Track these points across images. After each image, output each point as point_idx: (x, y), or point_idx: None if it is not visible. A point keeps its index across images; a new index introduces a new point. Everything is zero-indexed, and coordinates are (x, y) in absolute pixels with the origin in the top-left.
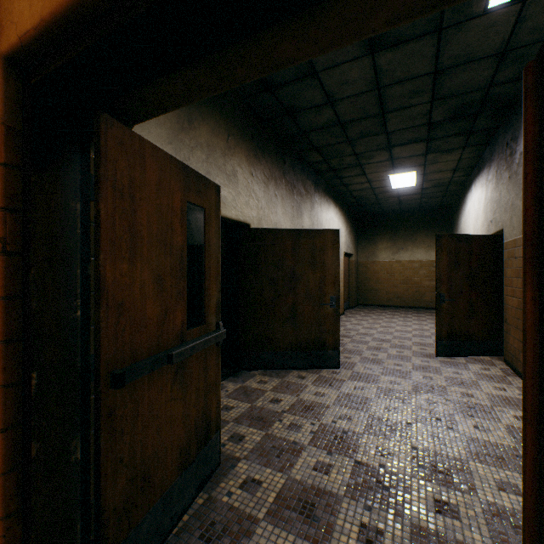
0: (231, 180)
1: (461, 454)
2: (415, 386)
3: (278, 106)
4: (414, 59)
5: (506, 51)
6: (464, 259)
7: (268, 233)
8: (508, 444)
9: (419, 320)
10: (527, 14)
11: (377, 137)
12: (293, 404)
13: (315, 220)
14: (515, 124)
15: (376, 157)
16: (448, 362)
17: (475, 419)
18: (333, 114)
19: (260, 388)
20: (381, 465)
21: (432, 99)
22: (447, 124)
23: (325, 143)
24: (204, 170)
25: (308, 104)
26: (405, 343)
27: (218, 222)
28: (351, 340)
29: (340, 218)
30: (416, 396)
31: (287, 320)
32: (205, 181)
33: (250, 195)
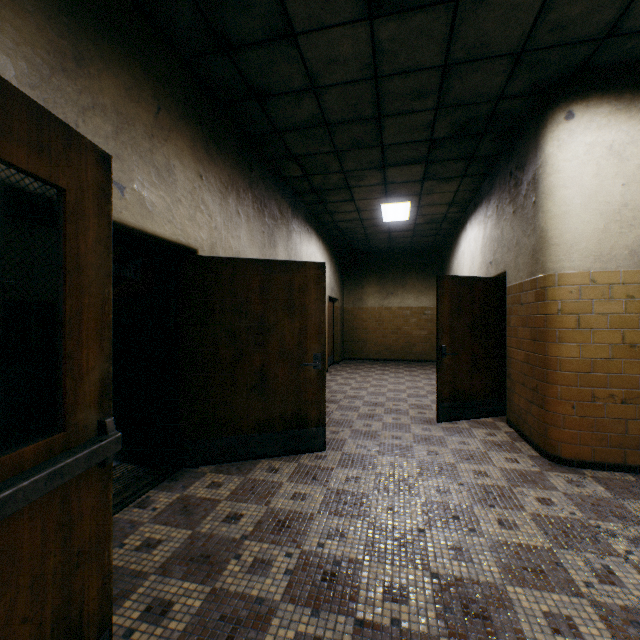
0: (164, 178)
1: (494, 574)
2: (420, 467)
3: (240, 82)
4: (422, 41)
5: (523, 51)
6: (467, 305)
7: (225, 264)
8: (542, 544)
9: (412, 376)
10: (553, 2)
11: (371, 150)
12: (260, 520)
13: (293, 254)
14: (522, 150)
15: (368, 179)
16: (451, 428)
17: (497, 510)
18: (317, 108)
19: (210, 496)
20: (394, 620)
21: (437, 106)
22: (450, 144)
23: (307, 151)
24: (110, 151)
25: (284, 86)
26: (400, 407)
27: (104, 224)
28: (338, 406)
29: (323, 254)
30: (425, 483)
31: (254, 388)
32: (64, 132)
33: (197, 207)
